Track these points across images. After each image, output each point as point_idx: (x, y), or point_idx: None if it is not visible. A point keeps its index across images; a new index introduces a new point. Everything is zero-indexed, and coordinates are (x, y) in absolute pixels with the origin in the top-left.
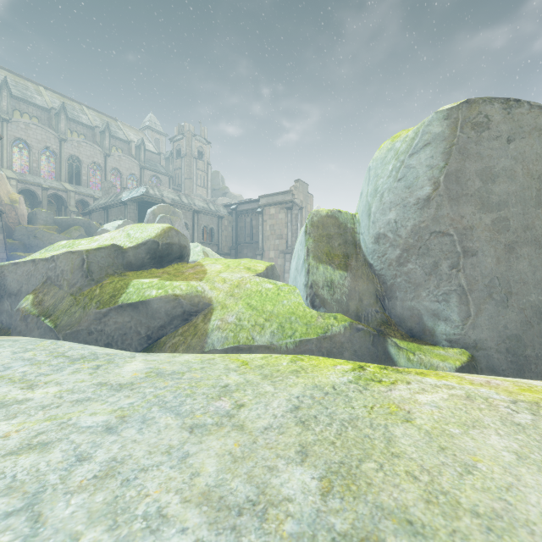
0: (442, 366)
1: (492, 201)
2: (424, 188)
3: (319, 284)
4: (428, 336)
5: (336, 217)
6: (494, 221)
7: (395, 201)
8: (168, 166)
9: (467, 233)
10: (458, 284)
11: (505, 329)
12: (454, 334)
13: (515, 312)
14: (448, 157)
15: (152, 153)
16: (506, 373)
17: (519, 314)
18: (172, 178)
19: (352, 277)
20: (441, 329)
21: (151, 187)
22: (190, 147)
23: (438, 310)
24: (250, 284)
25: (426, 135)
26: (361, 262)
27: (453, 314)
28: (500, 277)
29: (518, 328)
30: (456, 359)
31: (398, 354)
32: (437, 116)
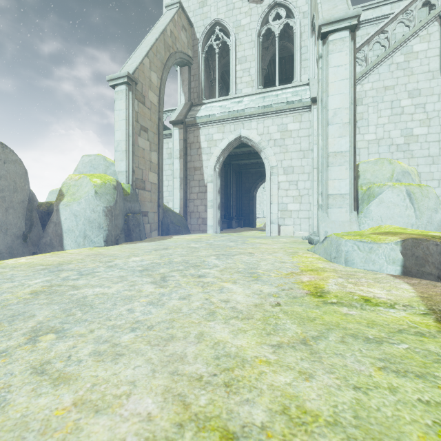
0: None
1: (0, 188)
2: None
3: None
4: None
5: None
6: (1, 197)
7: None
8: None
9: None
10: None
11: (8, 244)
12: None
13: (10, 236)
14: None
15: None
16: None
17: (11, 237)
18: None
19: None
20: None
21: None
22: None
23: None
24: None
25: None
26: None
27: None
28: (4, 222)
29: (11, 243)
30: None
31: None
32: None
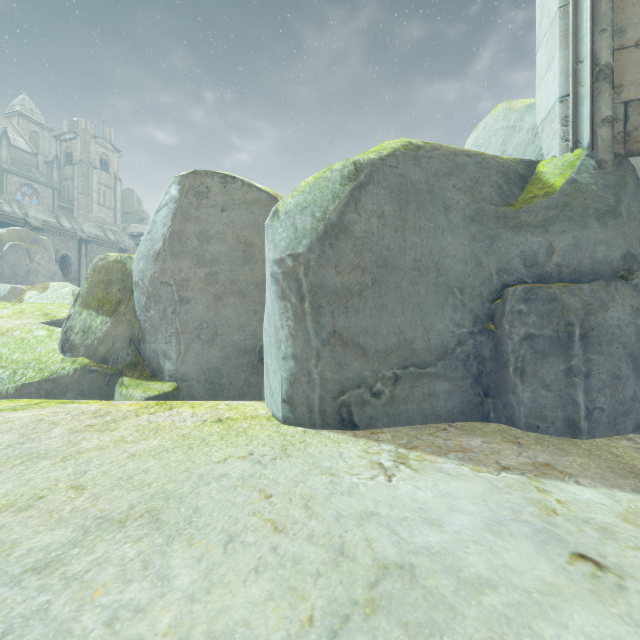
0: (137, 396)
1: (206, 258)
2: (159, 243)
3: (75, 329)
4: (162, 374)
5: (125, 262)
6: (207, 275)
7: (144, 252)
8: (50, 173)
9: (184, 284)
10: (176, 328)
11: (207, 363)
12: (172, 370)
13: (219, 349)
14: (174, 218)
15: (24, 152)
16: (204, 399)
17: (222, 351)
18: (57, 191)
19: (114, 322)
20: (167, 366)
21: (6, 201)
22: (88, 152)
23: (166, 350)
24: (20, 332)
25: (167, 195)
26: (129, 309)
27: (173, 353)
28: (209, 321)
29: (219, 362)
30: (158, 390)
31: (118, 390)
32: (175, 180)
